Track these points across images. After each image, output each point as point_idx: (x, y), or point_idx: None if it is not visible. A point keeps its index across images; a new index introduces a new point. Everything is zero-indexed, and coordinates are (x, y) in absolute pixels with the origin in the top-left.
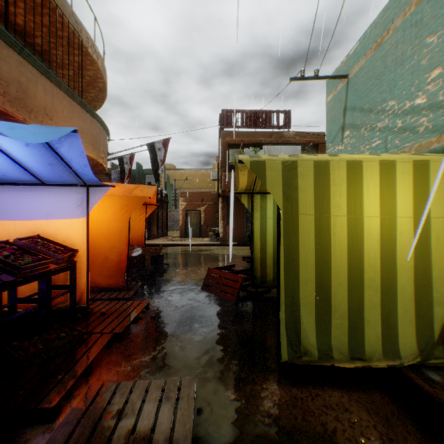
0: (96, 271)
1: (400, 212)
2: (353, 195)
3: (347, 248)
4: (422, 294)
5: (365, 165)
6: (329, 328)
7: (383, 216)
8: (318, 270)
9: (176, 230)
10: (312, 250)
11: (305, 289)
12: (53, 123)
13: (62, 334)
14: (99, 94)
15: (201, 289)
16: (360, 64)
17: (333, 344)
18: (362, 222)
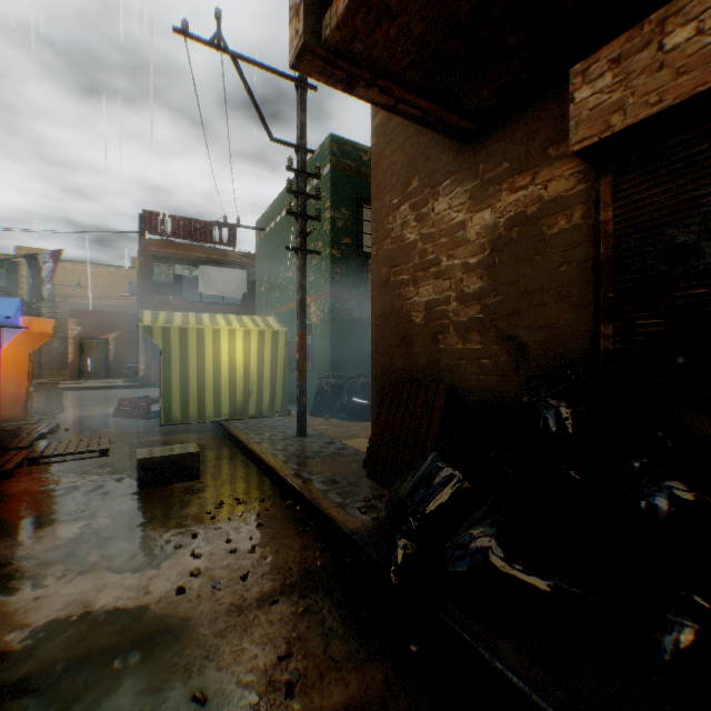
0: None
1: (223, 352)
2: (200, 344)
3: (197, 369)
4: (233, 388)
5: (206, 330)
6: (188, 407)
7: (215, 354)
8: (182, 380)
9: (59, 370)
10: (179, 370)
11: (175, 389)
12: None
13: (3, 431)
14: None
15: (113, 417)
16: (271, 226)
17: (190, 415)
18: (205, 356)
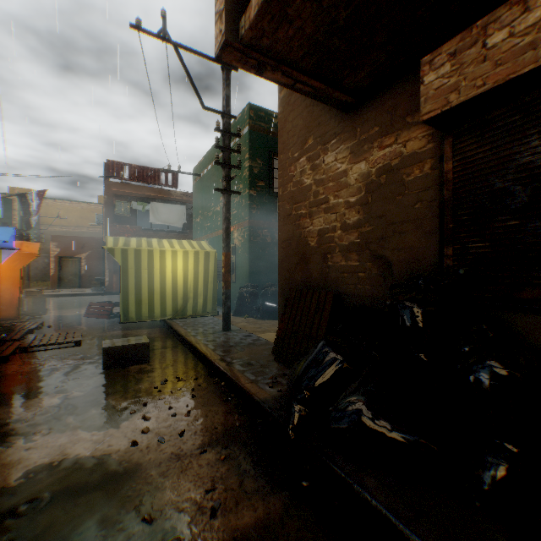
0: None
1: (168, 268)
2: (150, 262)
3: (148, 280)
4: (175, 295)
5: (155, 251)
6: (141, 309)
7: (162, 269)
8: (136, 289)
9: (43, 281)
10: (134, 281)
11: (131, 296)
12: None
13: (1, 327)
14: None
15: (84, 317)
16: (204, 172)
17: (143, 315)
18: (154, 271)
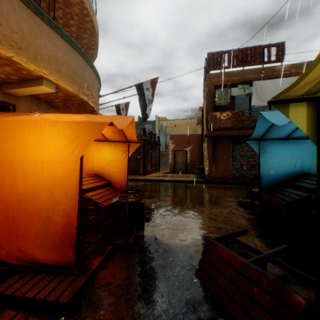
0: (34, 238)
1: None
2: None
3: None
4: None
5: None
6: None
7: None
8: None
9: (167, 167)
10: None
11: None
12: (0, 35)
13: None
14: (91, 39)
15: (195, 275)
16: None
17: None
18: None
